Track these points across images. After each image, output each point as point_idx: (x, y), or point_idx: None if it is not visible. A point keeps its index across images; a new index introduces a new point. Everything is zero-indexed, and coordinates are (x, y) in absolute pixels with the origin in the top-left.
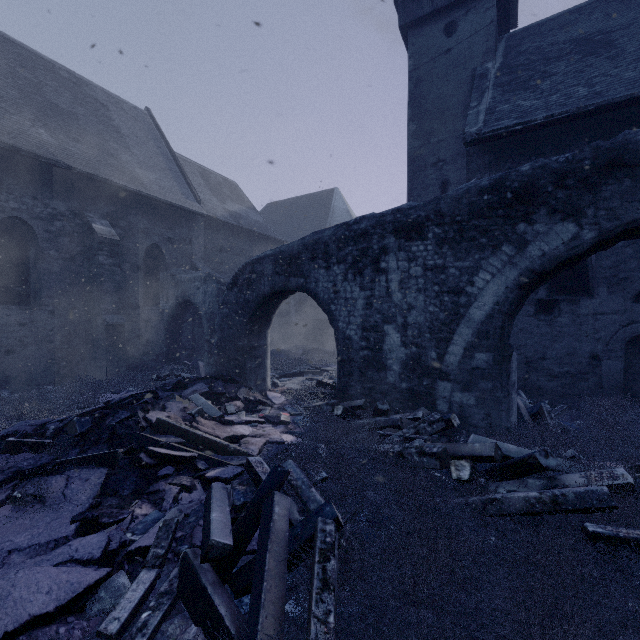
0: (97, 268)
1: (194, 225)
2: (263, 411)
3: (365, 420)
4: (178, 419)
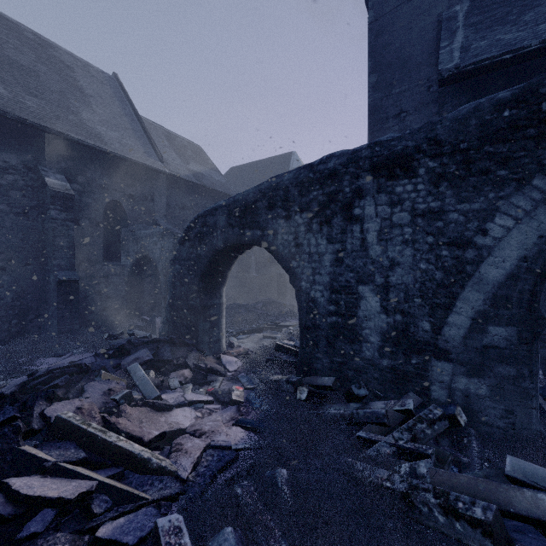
0: (49, 223)
1: (156, 183)
2: (213, 383)
3: (337, 410)
4: (93, 411)
